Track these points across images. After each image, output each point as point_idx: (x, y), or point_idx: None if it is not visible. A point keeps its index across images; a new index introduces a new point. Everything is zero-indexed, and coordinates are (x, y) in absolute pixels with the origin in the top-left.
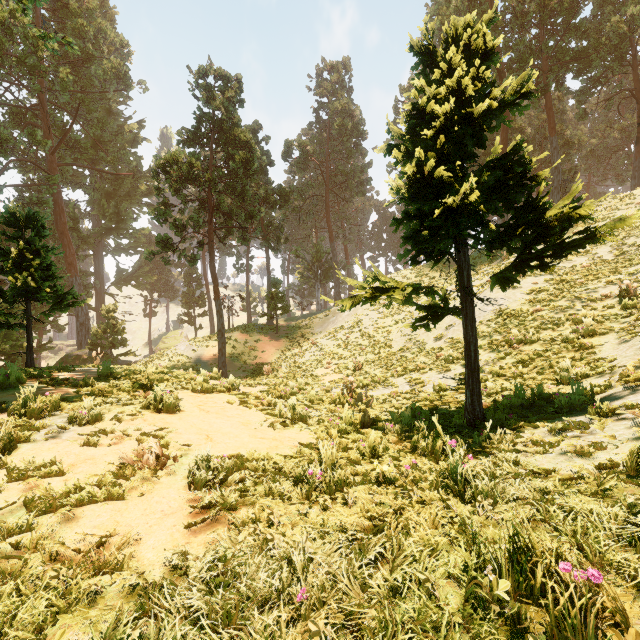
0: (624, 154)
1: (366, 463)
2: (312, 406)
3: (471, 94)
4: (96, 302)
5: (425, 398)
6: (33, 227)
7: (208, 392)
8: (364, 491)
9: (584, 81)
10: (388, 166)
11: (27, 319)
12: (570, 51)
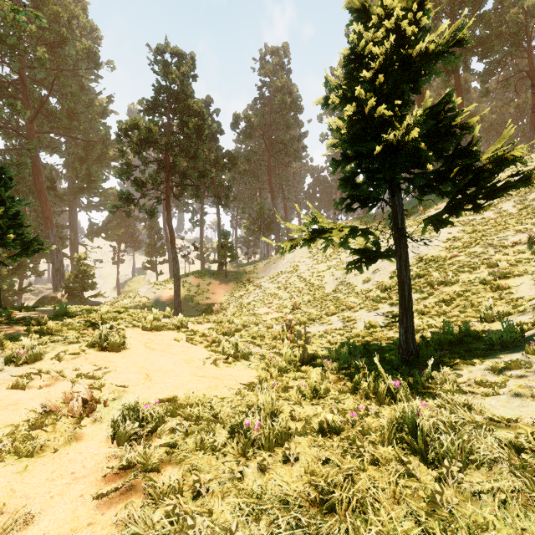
0: (518, 127)
1: (307, 404)
2: (254, 342)
3: (409, 36)
4: (71, 251)
5: (357, 334)
6: (1, 179)
7: (157, 330)
8: (307, 443)
9: (487, 63)
10: (321, 136)
11: None
12: (476, 37)
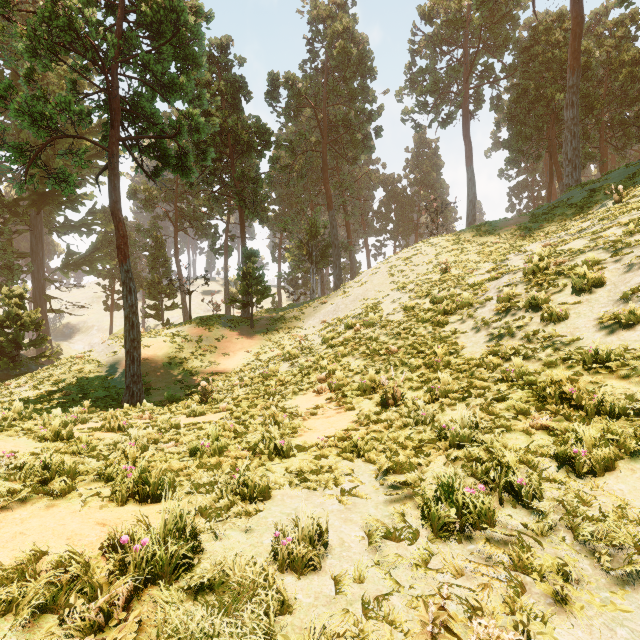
0: None
1: None
2: None
3: None
4: (33, 290)
5: None
6: None
7: None
8: None
9: None
10: (403, 113)
11: None
12: None
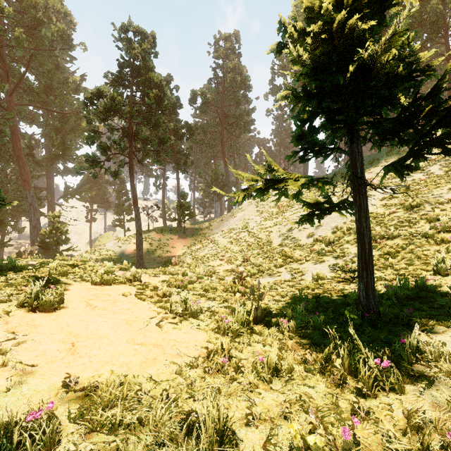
0: None
1: (267, 390)
2: (206, 295)
3: None
4: (48, 210)
5: (307, 286)
6: None
7: (107, 284)
8: None
9: None
10: (267, 111)
11: None
12: None
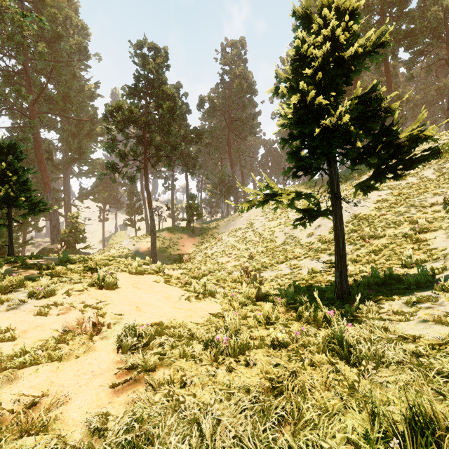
0: (439, 106)
1: (262, 329)
2: (218, 284)
3: (342, 41)
4: (65, 211)
5: (302, 278)
6: (13, 153)
7: (141, 274)
8: (262, 353)
9: (412, 53)
10: (272, 114)
11: (9, 220)
12: (402, 31)
